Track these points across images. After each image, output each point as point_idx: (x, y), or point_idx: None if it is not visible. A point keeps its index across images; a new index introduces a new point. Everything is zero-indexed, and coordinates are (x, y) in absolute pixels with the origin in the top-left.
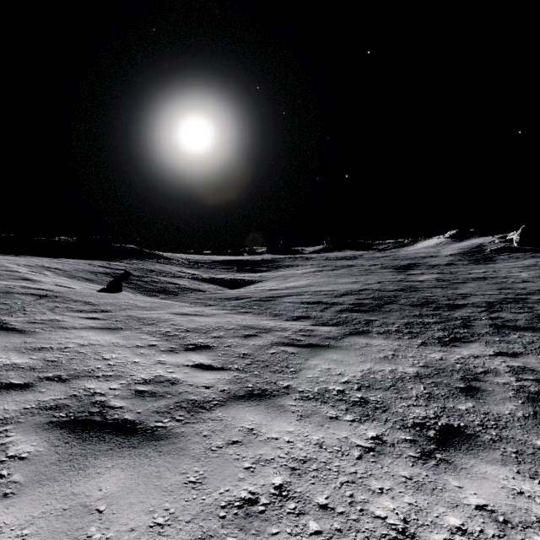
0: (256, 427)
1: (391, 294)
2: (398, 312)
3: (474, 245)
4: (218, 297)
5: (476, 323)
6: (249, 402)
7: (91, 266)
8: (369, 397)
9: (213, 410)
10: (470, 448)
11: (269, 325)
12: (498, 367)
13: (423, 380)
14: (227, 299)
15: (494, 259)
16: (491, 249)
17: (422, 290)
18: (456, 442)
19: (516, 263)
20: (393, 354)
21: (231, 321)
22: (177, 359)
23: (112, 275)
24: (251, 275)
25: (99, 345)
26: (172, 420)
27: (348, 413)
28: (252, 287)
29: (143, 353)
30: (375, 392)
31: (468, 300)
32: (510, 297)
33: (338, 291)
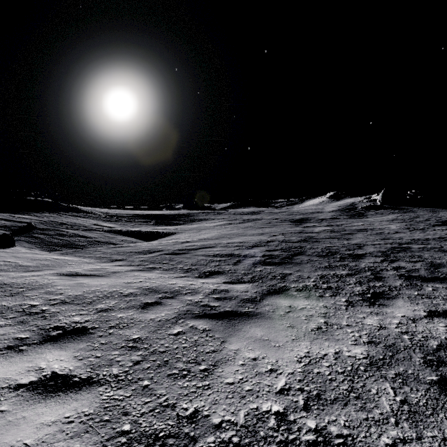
0: None
1: (297, 245)
2: (309, 264)
3: (348, 203)
4: (128, 250)
5: (385, 274)
6: None
7: None
8: (328, 428)
9: None
10: None
11: (177, 286)
12: None
13: (382, 371)
14: (137, 253)
15: (365, 214)
16: (362, 206)
17: (322, 241)
18: None
19: (383, 218)
20: (326, 323)
21: (132, 282)
22: (8, 371)
23: (11, 228)
24: (167, 228)
25: None
26: None
27: None
28: (167, 239)
29: None
30: (333, 411)
31: (365, 250)
32: (396, 246)
33: (248, 243)
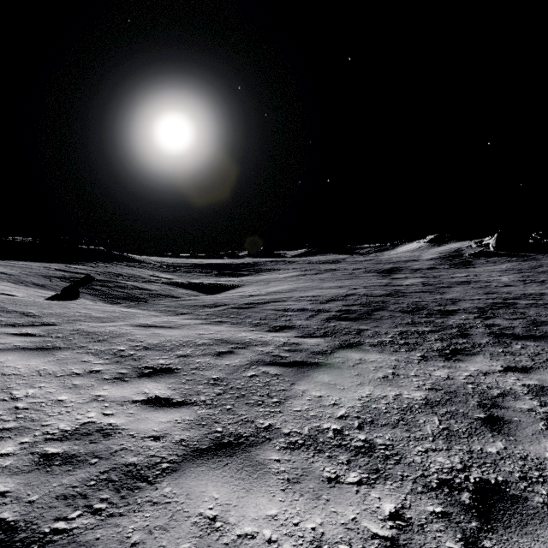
0: (220, 512)
1: (380, 300)
2: (390, 320)
3: (453, 249)
4: (193, 304)
5: (473, 331)
6: (214, 461)
7: (47, 269)
8: (374, 440)
9: (159, 482)
10: (523, 522)
11: (248, 338)
12: (514, 387)
13: (435, 409)
14: (202, 307)
15: (472, 263)
16: (469, 253)
17: (410, 295)
18: (502, 512)
19: (495, 267)
20: (393, 373)
21: (203, 333)
22: (123, 392)
23: (70, 280)
24: (231, 279)
25: (16, 375)
26: (85, 513)
27: (352, 467)
28: (231, 292)
29: (78, 384)
30: (382, 431)
31: (459, 306)
32: (498, 302)
33: (324, 296)
